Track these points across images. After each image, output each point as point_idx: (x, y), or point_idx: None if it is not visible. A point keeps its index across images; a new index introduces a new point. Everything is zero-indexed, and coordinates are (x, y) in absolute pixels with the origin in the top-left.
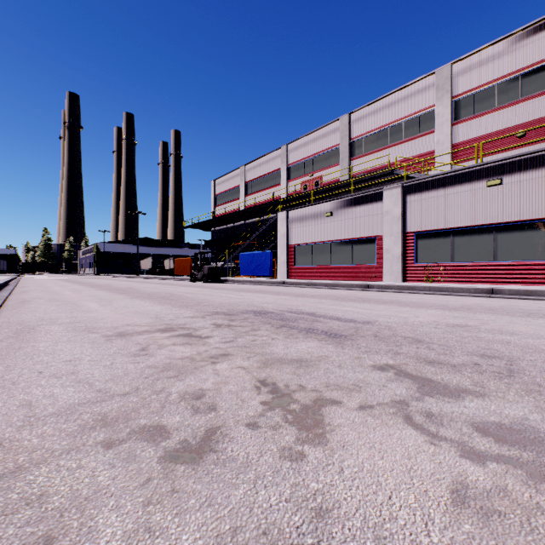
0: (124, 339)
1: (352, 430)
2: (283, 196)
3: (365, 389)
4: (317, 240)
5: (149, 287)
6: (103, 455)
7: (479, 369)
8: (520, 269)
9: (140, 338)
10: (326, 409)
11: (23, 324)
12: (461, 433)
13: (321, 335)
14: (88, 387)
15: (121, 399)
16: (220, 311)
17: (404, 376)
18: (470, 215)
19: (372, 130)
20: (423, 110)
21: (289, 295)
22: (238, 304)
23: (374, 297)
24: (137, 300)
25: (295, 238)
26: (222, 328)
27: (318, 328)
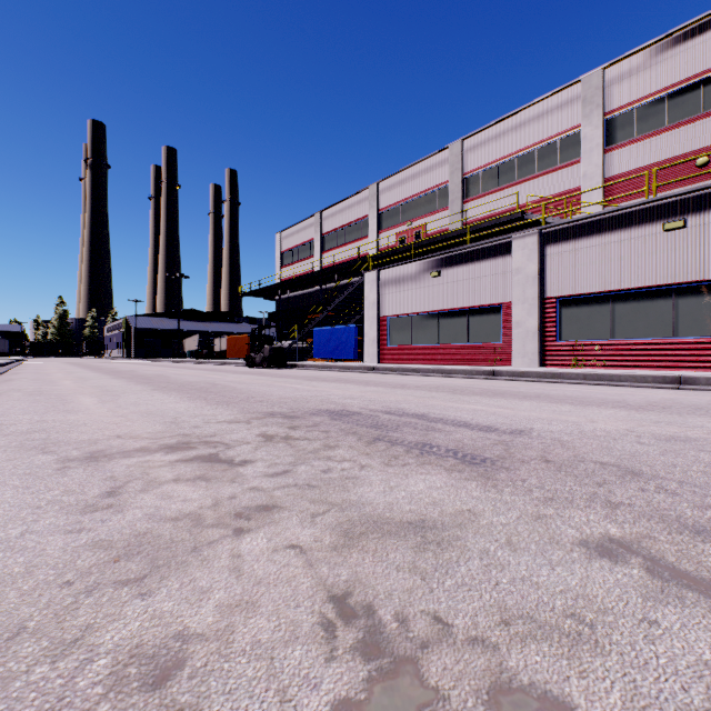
0: (92, 467)
1: None
2: (372, 252)
3: (610, 637)
4: (419, 310)
5: (187, 374)
6: None
7: None
8: None
9: (122, 465)
10: None
11: None
12: None
13: (447, 458)
14: None
15: None
16: (278, 411)
17: (675, 582)
18: (638, 273)
19: (493, 161)
20: (564, 132)
21: (382, 385)
22: (308, 399)
23: (507, 389)
24: (159, 393)
25: (389, 307)
26: (274, 443)
27: (438, 443)
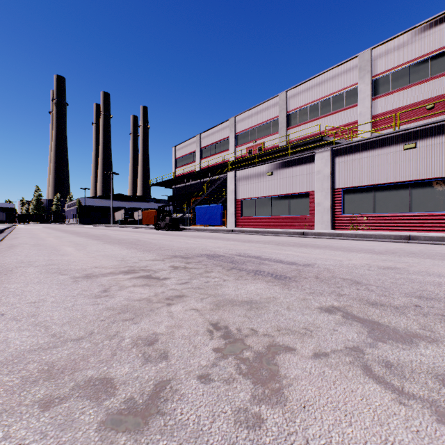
0: (90, 280)
1: (310, 384)
2: (231, 159)
3: (317, 334)
4: (260, 195)
5: (120, 234)
6: (37, 419)
7: (422, 311)
8: (432, 219)
9: (104, 279)
10: (280, 357)
11: (3, 267)
12: (428, 389)
13: (267, 276)
14: (44, 330)
15: (73, 345)
16: (178, 254)
17: (351, 319)
18: (389, 174)
19: (305, 104)
20: (348, 87)
21: (237, 240)
22: (194, 248)
23: (309, 243)
24: (108, 245)
25: (242, 193)
26: (179, 270)
27: (264, 270)
